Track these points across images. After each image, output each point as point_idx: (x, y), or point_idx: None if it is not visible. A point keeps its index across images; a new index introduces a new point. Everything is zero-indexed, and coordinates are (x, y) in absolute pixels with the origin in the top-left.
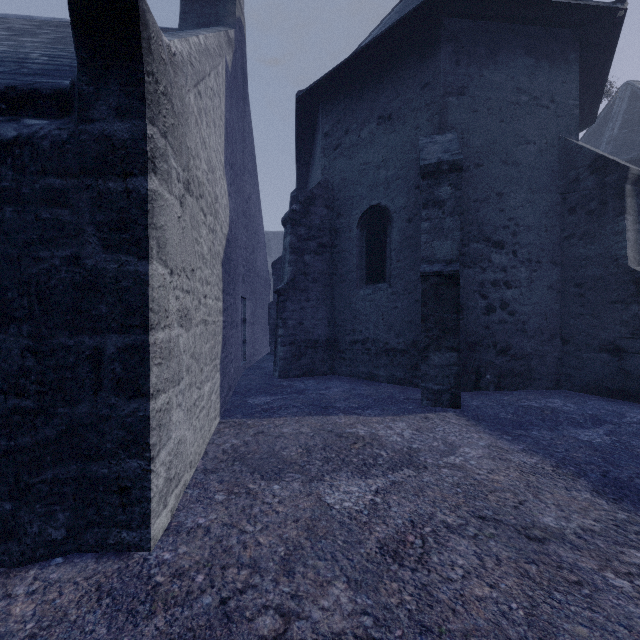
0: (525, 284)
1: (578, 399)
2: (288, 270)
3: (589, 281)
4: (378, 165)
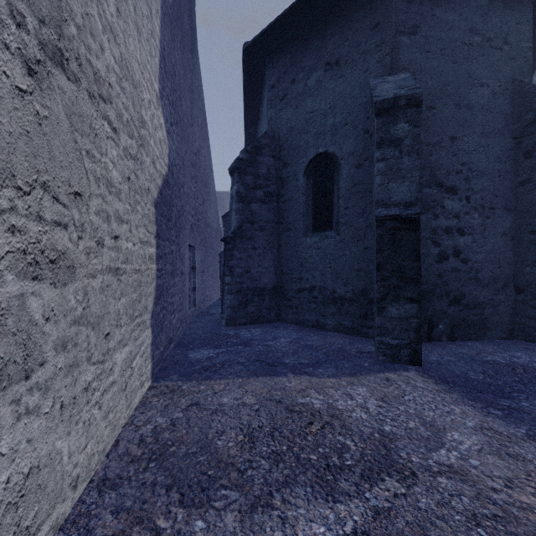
0: (478, 231)
1: None
2: (235, 218)
3: None
4: (325, 112)
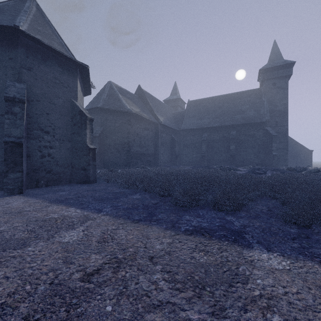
0: (58, 147)
1: (73, 185)
2: None
3: (79, 148)
4: None
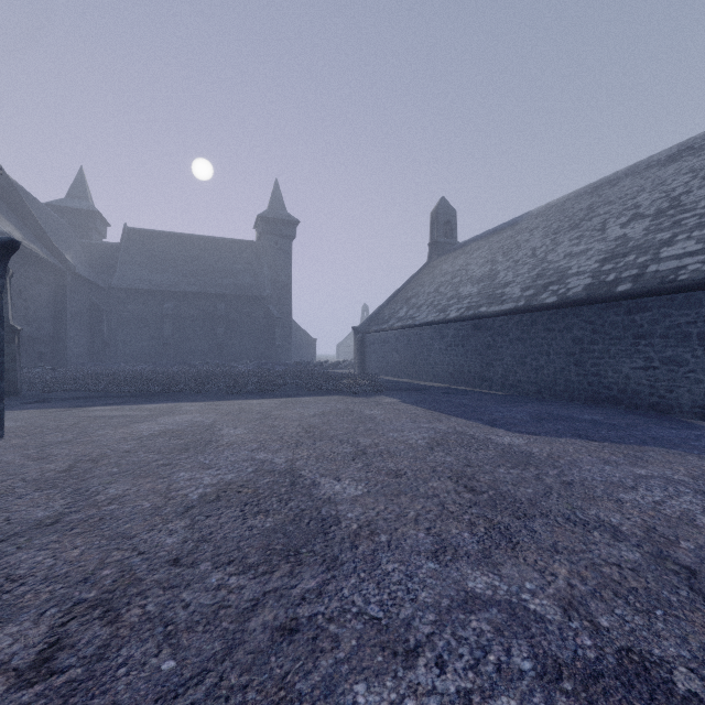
0: None
1: None
2: None
3: None
4: None
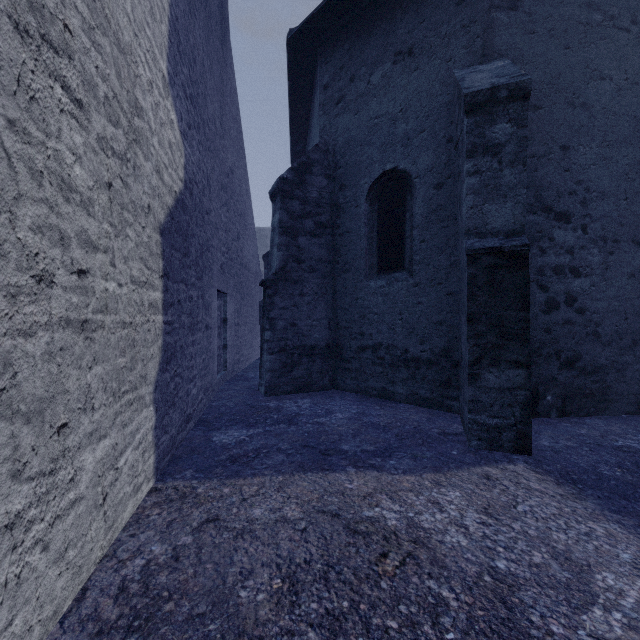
0: (598, 271)
1: None
2: (277, 256)
3: None
4: (394, 117)
